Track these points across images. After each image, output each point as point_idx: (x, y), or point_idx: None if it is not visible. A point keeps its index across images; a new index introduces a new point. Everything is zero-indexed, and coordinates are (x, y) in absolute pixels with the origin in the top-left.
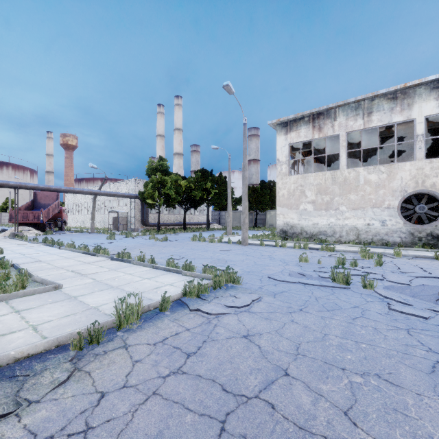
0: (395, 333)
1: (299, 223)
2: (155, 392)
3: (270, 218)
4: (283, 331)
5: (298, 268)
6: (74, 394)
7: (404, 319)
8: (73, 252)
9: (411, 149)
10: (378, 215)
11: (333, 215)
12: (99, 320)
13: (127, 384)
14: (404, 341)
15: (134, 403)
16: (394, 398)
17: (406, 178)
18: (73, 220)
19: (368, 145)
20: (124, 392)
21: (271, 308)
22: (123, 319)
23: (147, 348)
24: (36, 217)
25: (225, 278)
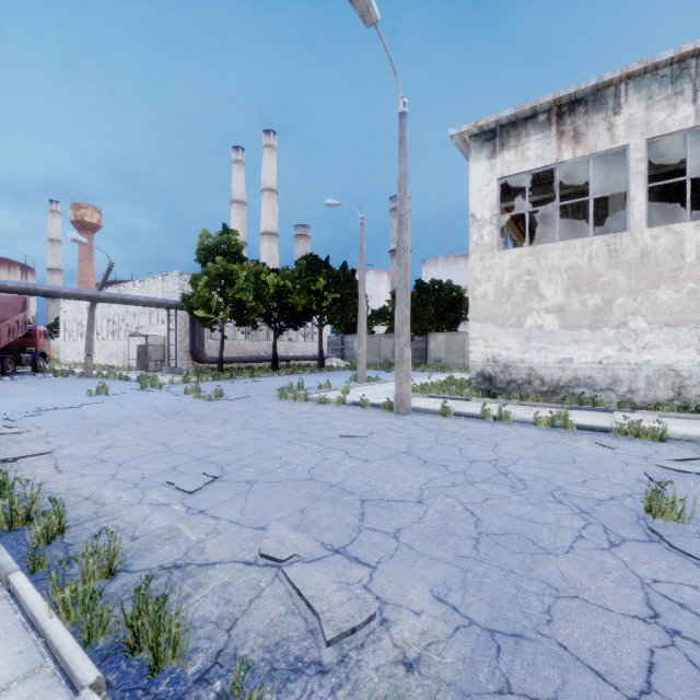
0: None
1: (524, 360)
2: None
3: (436, 348)
4: None
5: None
6: None
7: None
8: None
9: None
10: None
11: (610, 340)
12: None
13: None
14: None
15: None
16: None
17: None
18: (73, 351)
19: None
20: None
21: None
22: None
23: None
24: None
25: None
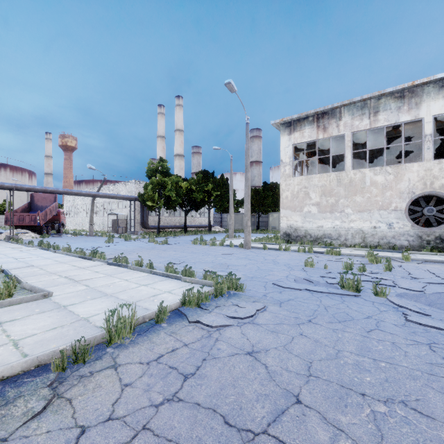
0: (416, 348)
1: (303, 226)
2: (145, 426)
3: (273, 221)
4: (292, 347)
5: (303, 273)
6: (49, 430)
7: (423, 331)
8: (69, 256)
9: (417, 151)
10: (385, 218)
11: (338, 218)
12: (88, 334)
13: (113, 415)
14: (427, 358)
15: (120, 442)
16: (427, 433)
17: (414, 179)
18: (72, 223)
19: (372, 146)
20: (109, 427)
21: (278, 319)
22: (114, 334)
23: (139, 368)
24: (32, 219)
25: (227, 285)
